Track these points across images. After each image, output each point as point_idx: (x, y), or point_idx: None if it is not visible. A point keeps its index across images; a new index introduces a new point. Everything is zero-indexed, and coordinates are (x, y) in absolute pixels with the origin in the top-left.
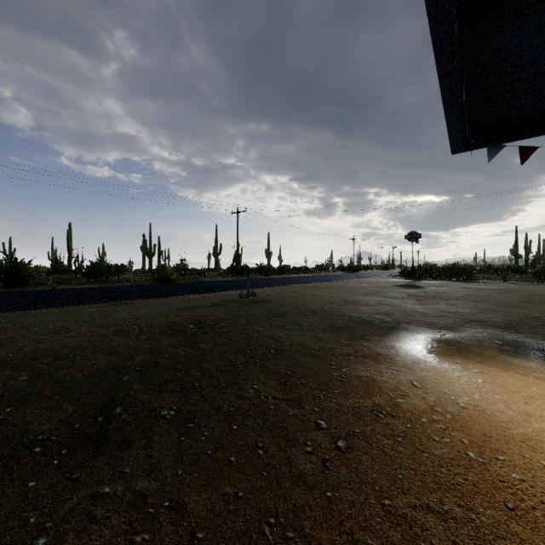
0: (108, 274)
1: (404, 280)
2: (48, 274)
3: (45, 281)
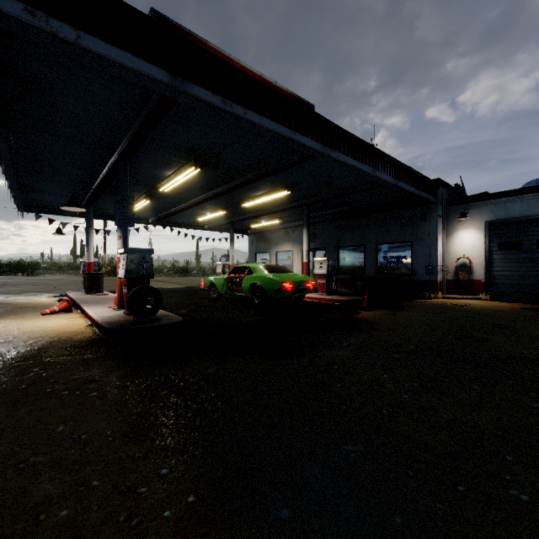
0: None
1: None
2: None
3: None
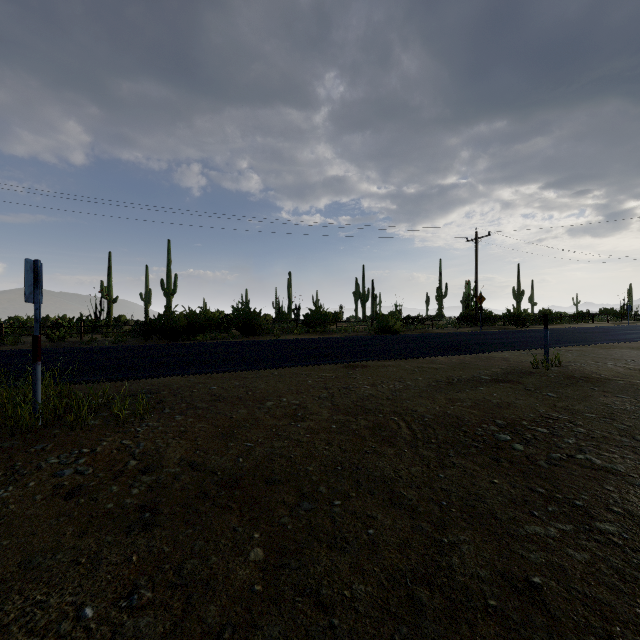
0: (326, 323)
1: None
2: (273, 322)
3: (272, 330)
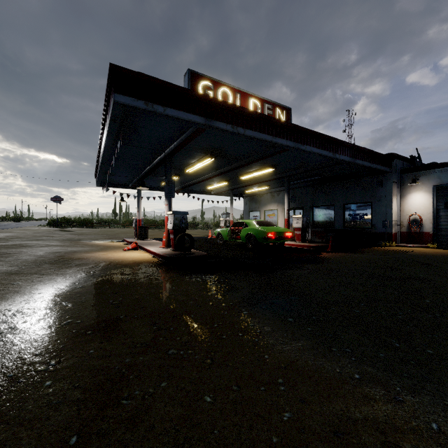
0: None
1: (54, 228)
2: None
3: None
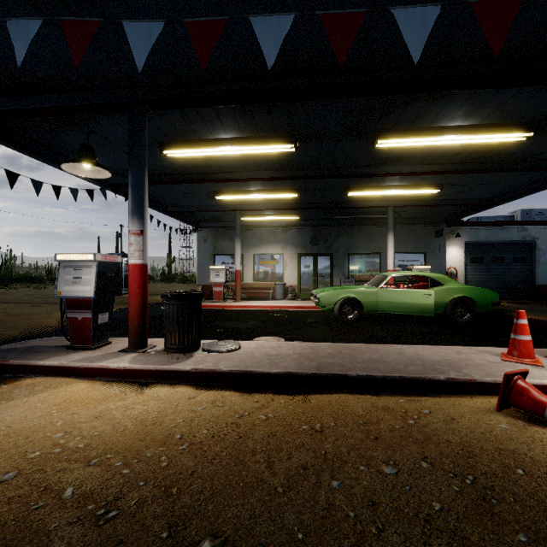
0: None
1: None
2: None
3: None
